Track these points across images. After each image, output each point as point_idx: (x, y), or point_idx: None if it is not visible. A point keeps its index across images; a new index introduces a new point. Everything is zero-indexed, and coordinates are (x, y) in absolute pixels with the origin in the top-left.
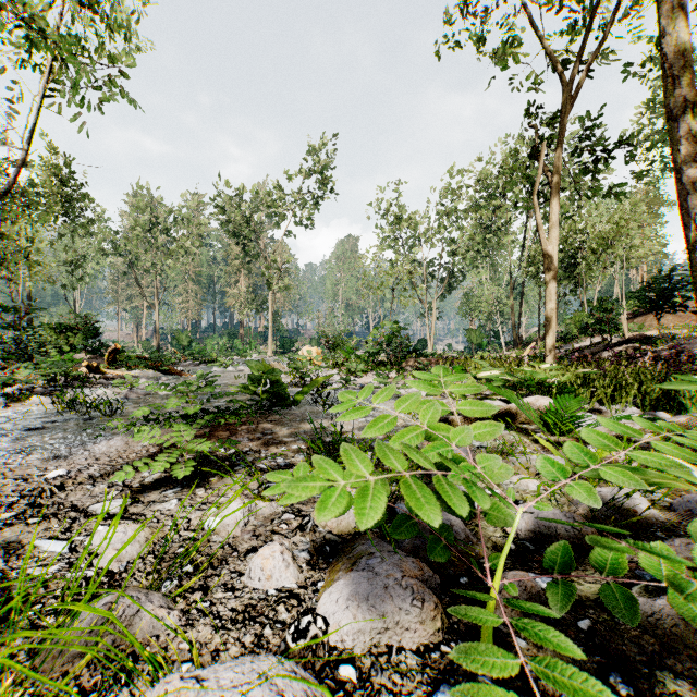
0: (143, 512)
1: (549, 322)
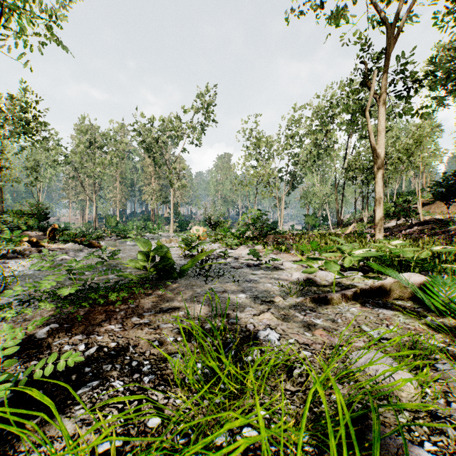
0: None
1: (378, 208)
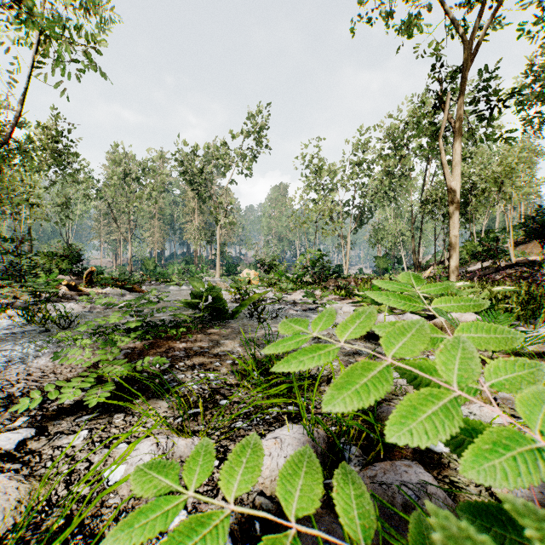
0: (41, 449)
1: (453, 248)
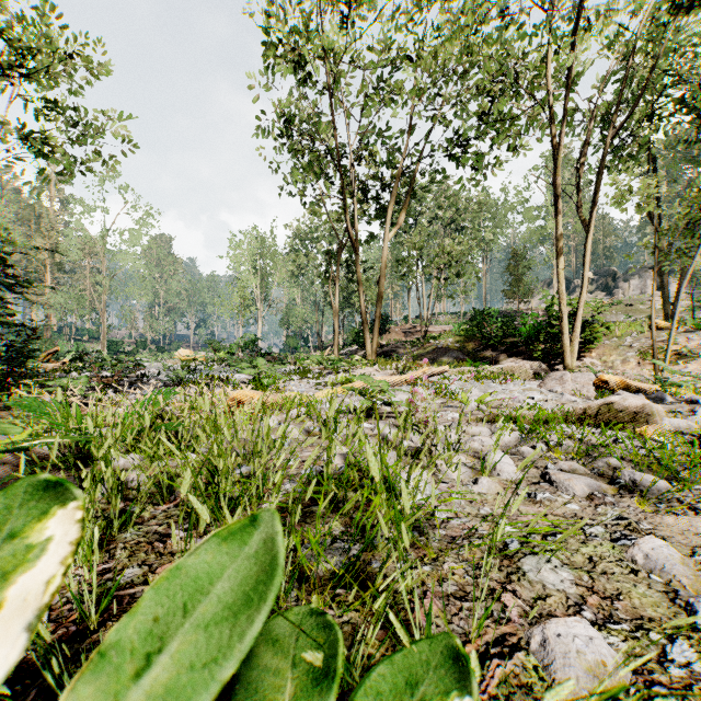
0: None
1: (336, 339)
